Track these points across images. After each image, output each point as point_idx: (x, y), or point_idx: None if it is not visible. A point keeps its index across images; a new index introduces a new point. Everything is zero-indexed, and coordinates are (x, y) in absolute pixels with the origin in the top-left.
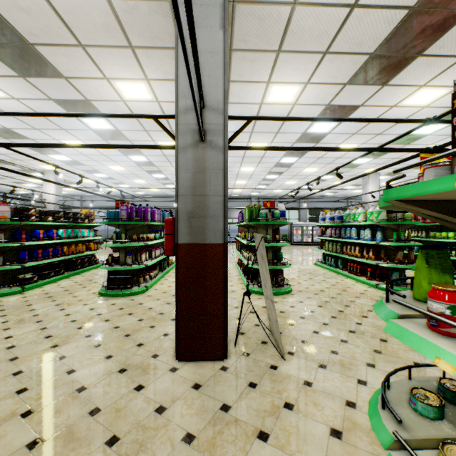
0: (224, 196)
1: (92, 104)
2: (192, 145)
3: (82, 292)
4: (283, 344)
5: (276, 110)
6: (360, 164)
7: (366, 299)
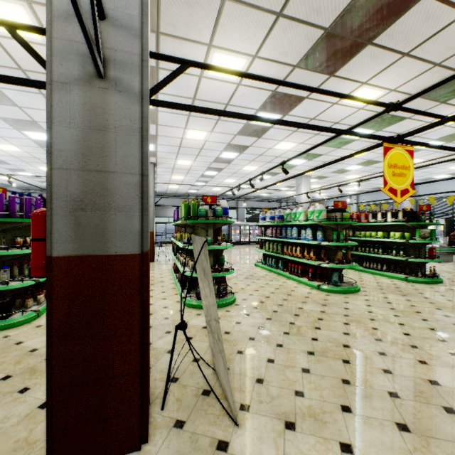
0: (143, 175)
1: None
2: (80, 80)
3: None
4: (232, 391)
5: (218, 89)
6: (296, 165)
7: (313, 304)
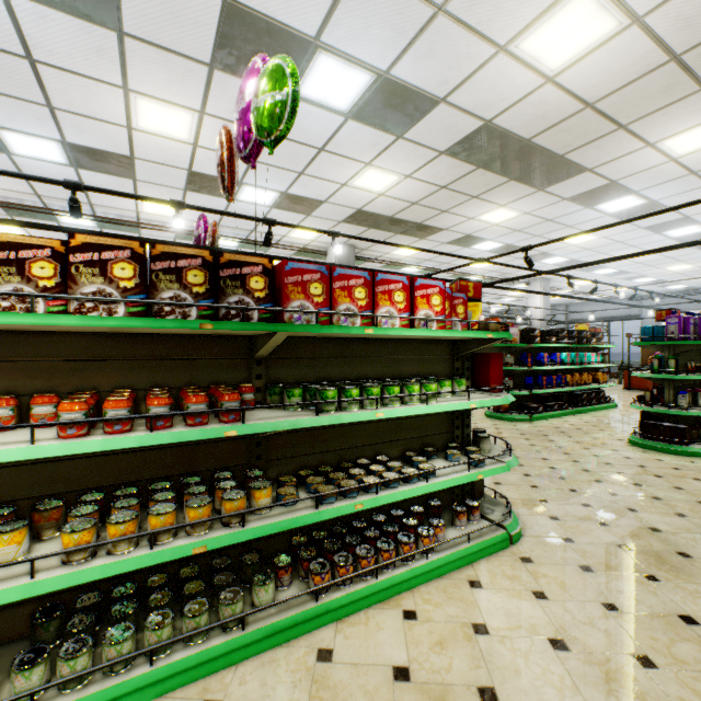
0: None
1: (617, 184)
2: None
3: (600, 435)
4: None
5: None
6: None
7: None
